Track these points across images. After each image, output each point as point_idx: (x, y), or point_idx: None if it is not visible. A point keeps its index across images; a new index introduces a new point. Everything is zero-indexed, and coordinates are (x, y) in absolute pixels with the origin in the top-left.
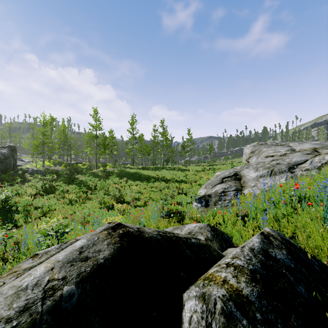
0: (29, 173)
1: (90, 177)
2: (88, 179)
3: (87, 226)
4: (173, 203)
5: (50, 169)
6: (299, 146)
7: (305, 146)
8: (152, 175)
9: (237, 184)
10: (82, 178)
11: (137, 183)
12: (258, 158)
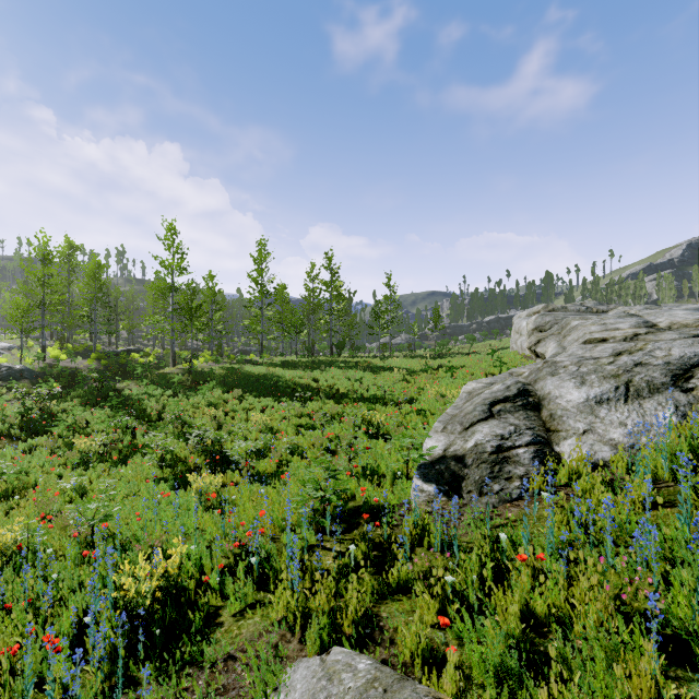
0: (1, 379)
1: (152, 389)
2: (148, 393)
3: (85, 566)
4: (356, 472)
5: (57, 368)
6: (662, 316)
7: (680, 316)
8: (305, 382)
9: (533, 422)
10: (132, 389)
11: (265, 403)
12: (563, 344)
